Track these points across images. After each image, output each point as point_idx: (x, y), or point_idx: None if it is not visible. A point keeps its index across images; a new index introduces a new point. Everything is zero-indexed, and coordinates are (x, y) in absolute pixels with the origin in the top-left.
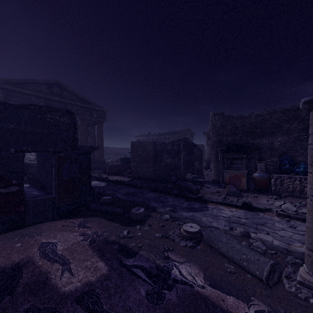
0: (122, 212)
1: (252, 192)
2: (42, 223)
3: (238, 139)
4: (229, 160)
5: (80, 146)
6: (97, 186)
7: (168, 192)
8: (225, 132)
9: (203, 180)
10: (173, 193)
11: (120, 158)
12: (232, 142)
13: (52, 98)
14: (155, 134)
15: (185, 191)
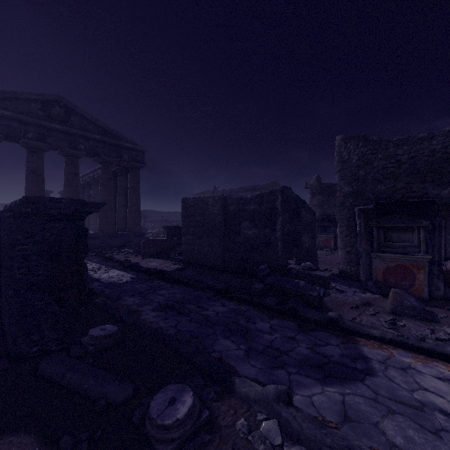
0: (125, 397)
1: (444, 305)
2: None
3: (402, 188)
4: (381, 232)
5: (50, 201)
6: (113, 281)
7: (255, 302)
8: (371, 175)
9: (327, 274)
10: (266, 304)
11: (166, 228)
12: (386, 195)
13: (50, 125)
14: (225, 190)
15: (295, 304)
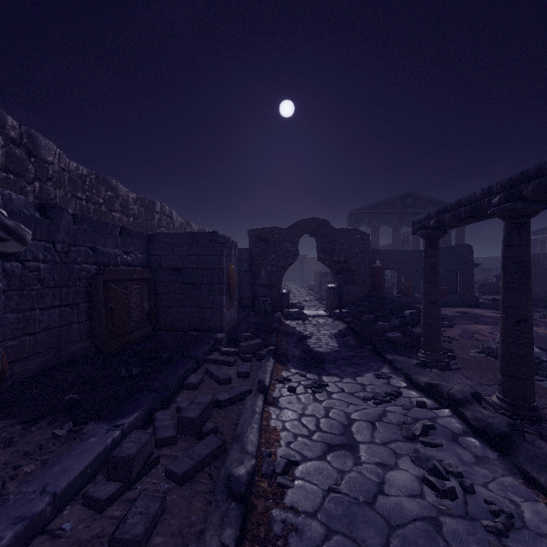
0: None
1: None
2: (454, 307)
3: None
4: None
5: None
6: None
7: None
8: None
9: None
10: None
11: (495, 275)
12: None
13: (406, 212)
14: None
15: None
